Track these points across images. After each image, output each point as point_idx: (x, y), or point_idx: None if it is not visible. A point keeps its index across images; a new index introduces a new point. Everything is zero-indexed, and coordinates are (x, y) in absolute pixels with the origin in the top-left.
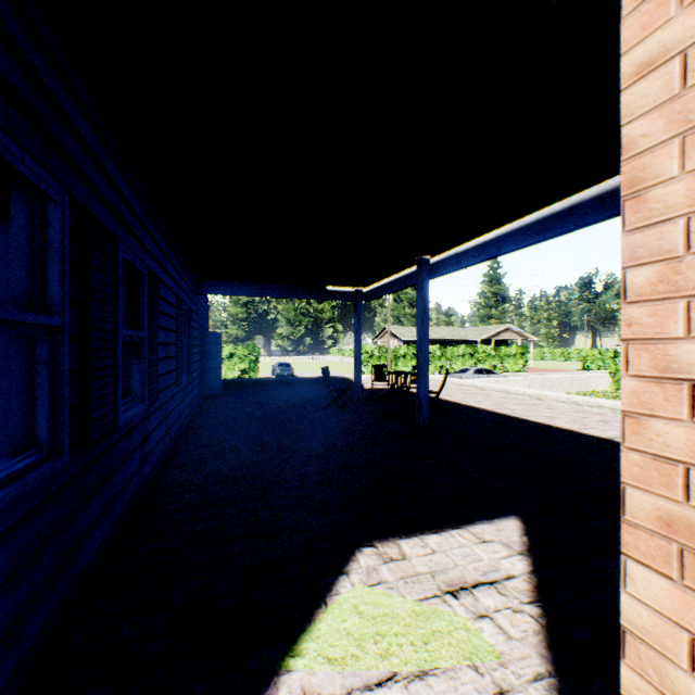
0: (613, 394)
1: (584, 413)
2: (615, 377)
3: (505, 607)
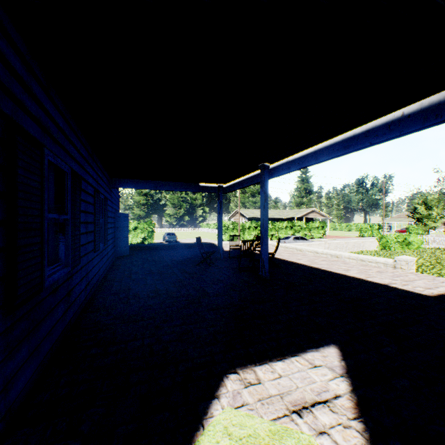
0: (380, 252)
1: (367, 266)
2: (380, 241)
3: (337, 424)
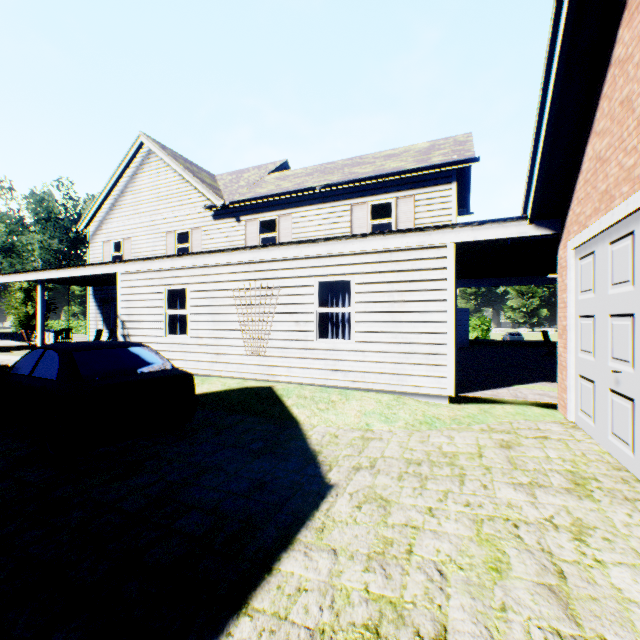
0: None
1: None
2: None
3: None
